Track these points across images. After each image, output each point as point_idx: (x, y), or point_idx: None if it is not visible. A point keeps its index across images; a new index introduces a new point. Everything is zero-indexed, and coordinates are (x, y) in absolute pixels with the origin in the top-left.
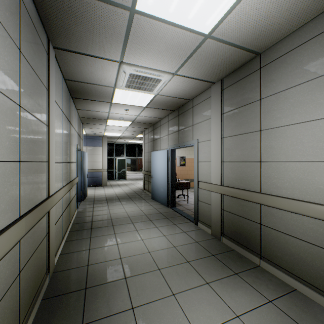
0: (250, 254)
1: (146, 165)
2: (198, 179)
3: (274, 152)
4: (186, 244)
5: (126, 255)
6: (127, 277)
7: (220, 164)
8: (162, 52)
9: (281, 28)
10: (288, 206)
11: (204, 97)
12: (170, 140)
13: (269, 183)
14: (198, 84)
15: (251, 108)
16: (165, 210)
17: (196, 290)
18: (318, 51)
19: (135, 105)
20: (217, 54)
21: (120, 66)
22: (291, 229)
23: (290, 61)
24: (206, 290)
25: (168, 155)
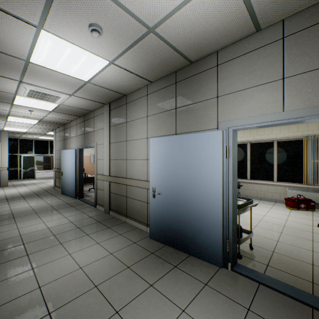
0: (122, 216)
1: (57, 163)
2: (97, 173)
3: (131, 154)
4: (82, 219)
5: (26, 233)
6: (26, 243)
7: (109, 161)
8: (57, 82)
9: (130, 87)
10: (135, 184)
11: (101, 112)
12: (78, 141)
13: (130, 172)
14: (93, 103)
15: (123, 126)
16: (73, 201)
17: (78, 239)
18: (144, 104)
19: (40, 108)
20: (99, 91)
21: (20, 83)
22: (137, 196)
23: (137, 105)
24: (85, 237)
25: (77, 153)
